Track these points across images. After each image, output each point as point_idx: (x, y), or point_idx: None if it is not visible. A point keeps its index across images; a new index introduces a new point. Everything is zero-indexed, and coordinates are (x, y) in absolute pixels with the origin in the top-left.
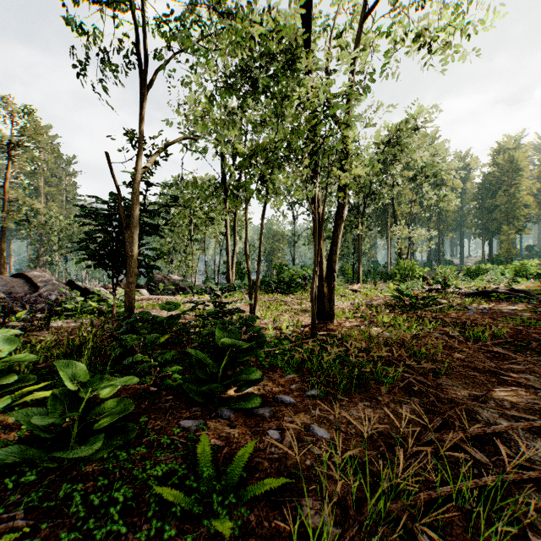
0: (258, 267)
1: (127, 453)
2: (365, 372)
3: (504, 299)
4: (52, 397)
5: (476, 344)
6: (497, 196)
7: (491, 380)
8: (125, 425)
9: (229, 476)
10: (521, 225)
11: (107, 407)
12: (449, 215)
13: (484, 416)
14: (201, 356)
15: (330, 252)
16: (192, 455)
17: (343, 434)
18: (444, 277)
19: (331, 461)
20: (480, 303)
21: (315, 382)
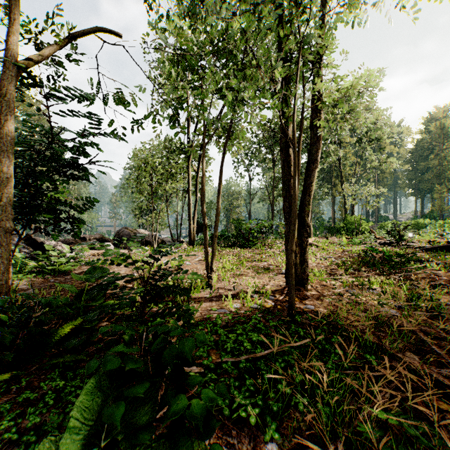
0: (215, 221)
1: None
2: None
3: None
4: None
5: None
6: (429, 159)
7: None
8: None
9: None
10: None
11: None
12: (385, 176)
13: None
14: None
15: (302, 202)
16: None
17: None
18: (397, 231)
19: None
20: (449, 259)
21: None
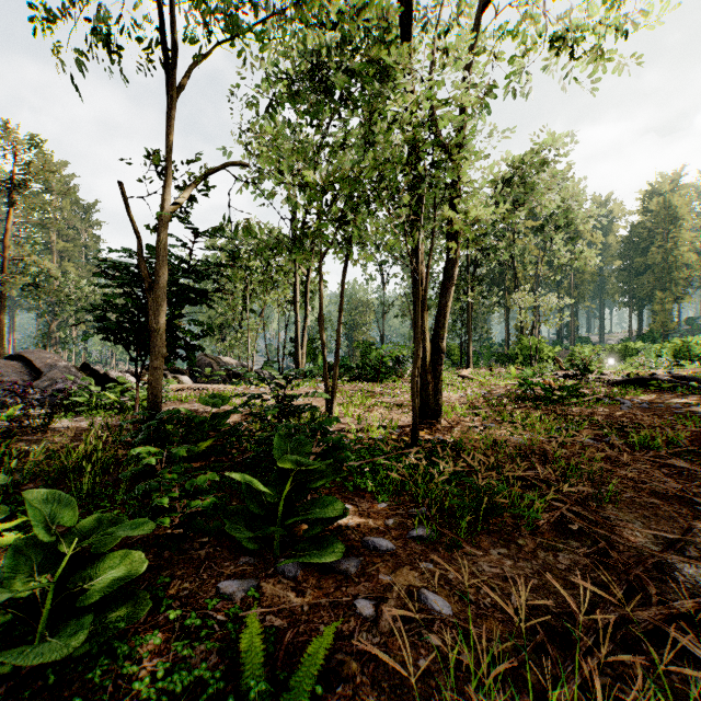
0: (336, 346)
1: (131, 642)
2: (496, 500)
3: (666, 389)
4: (13, 552)
5: (645, 454)
6: (649, 253)
7: (681, 512)
8: (131, 593)
9: (293, 693)
10: (681, 291)
11: (102, 565)
12: (585, 278)
13: (686, 574)
14: (253, 480)
15: (436, 325)
16: (234, 649)
17: (473, 607)
18: (583, 360)
19: (460, 659)
20: (635, 395)
21: (424, 517)
